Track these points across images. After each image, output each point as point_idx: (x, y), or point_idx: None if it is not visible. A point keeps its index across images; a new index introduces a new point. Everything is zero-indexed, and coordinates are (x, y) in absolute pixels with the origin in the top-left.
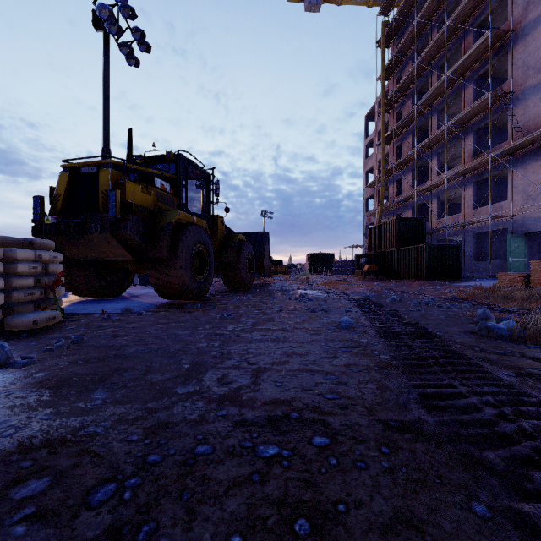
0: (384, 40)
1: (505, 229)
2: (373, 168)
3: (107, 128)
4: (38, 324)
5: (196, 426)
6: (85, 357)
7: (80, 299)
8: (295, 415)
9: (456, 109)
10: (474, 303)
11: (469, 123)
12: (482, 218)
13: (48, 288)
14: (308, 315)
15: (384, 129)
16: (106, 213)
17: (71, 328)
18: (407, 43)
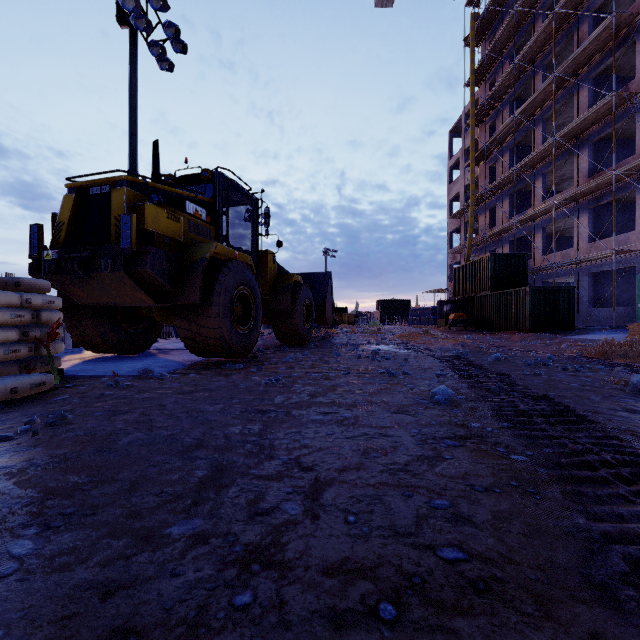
0: (473, 36)
1: (630, 267)
2: (459, 195)
3: (134, 145)
4: (18, 392)
5: None
6: (48, 455)
7: (95, 356)
8: (388, 610)
9: (566, 118)
10: (612, 365)
11: (584, 135)
12: (602, 253)
13: (40, 343)
14: (385, 381)
15: (473, 146)
16: (118, 245)
17: (61, 398)
18: (503, 39)
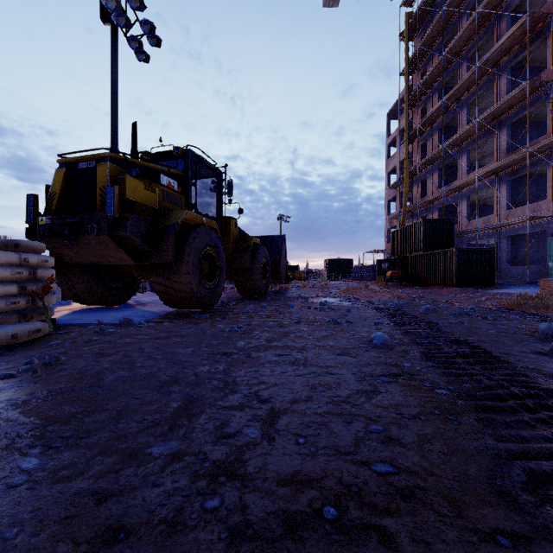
0: (407, 32)
1: (542, 231)
2: (395, 169)
3: (115, 126)
4: (18, 338)
5: (165, 537)
6: (46, 389)
7: (82, 307)
8: (330, 512)
9: (487, 103)
10: (524, 314)
11: (502, 117)
12: (518, 219)
13: (36, 296)
14: (331, 328)
15: (407, 127)
16: (103, 212)
17: (55, 343)
18: (433, 34)
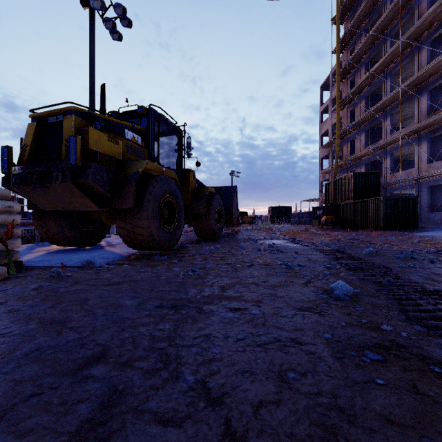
0: (338, 16)
1: None
2: (327, 132)
3: (93, 94)
4: None
5: None
6: None
7: (59, 248)
8: None
9: (408, 73)
10: None
11: (423, 84)
12: (438, 171)
13: None
14: (284, 273)
15: (338, 96)
16: (67, 161)
17: (4, 289)
18: (361, 17)
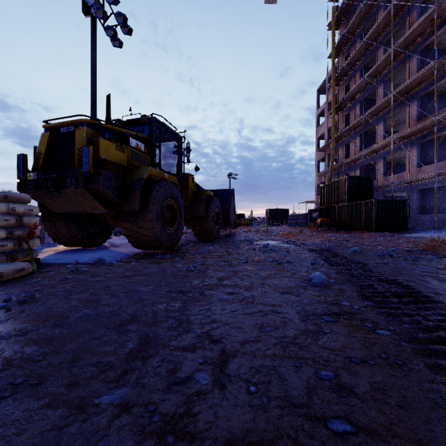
0: (334, 22)
1: None
2: (323, 135)
3: (94, 99)
4: (4, 276)
5: None
6: (13, 329)
7: (66, 248)
8: None
9: (400, 80)
10: (440, 256)
11: (414, 91)
12: (427, 175)
13: (22, 240)
14: (274, 268)
15: (334, 100)
16: (80, 168)
17: (35, 281)
18: (355, 24)
